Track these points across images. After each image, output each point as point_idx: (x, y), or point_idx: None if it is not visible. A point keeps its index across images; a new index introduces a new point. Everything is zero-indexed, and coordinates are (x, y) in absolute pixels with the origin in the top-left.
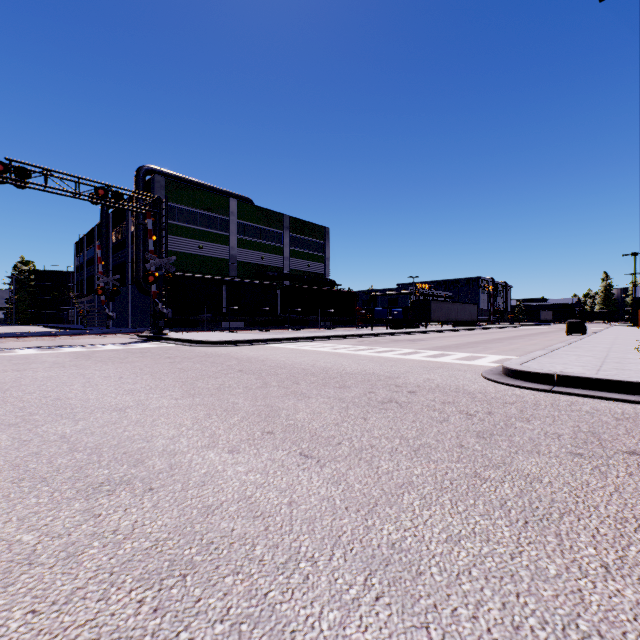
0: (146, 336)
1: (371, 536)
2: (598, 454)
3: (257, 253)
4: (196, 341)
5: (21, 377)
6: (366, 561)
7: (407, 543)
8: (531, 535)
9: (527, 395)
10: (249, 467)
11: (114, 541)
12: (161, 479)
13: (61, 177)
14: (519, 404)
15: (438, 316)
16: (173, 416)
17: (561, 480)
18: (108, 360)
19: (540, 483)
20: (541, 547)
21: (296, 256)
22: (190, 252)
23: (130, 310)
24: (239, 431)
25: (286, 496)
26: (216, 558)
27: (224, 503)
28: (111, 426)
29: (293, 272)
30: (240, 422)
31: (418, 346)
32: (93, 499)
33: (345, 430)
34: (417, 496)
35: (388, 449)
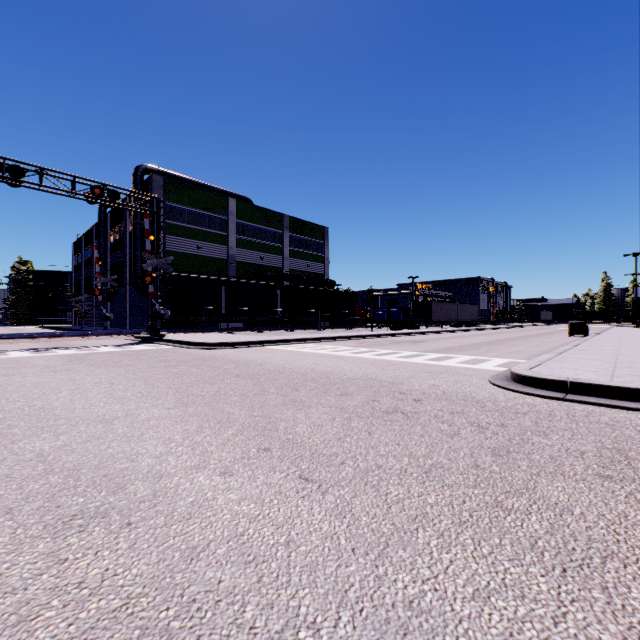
0: (143, 337)
1: (383, 590)
2: (629, 477)
3: (256, 253)
4: (193, 343)
5: (8, 383)
6: (379, 628)
7: (427, 601)
8: (573, 589)
9: (539, 404)
10: (242, 494)
11: (77, 598)
12: (142, 510)
13: (56, 176)
14: (533, 414)
15: (438, 317)
16: (163, 429)
17: (594, 511)
18: (101, 364)
19: (571, 515)
20: (588, 607)
21: (295, 256)
22: (188, 252)
23: (128, 311)
24: (233, 448)
25: (283, 533)
26: (197, 624)
27: (211, 543)
28: (94, 441)
29: (292, 272)
30: (234, 436)
31: (420, 348)
32: (61, 538)
33: (348, 446)
34: (433, 533)
35: (396, 470)
